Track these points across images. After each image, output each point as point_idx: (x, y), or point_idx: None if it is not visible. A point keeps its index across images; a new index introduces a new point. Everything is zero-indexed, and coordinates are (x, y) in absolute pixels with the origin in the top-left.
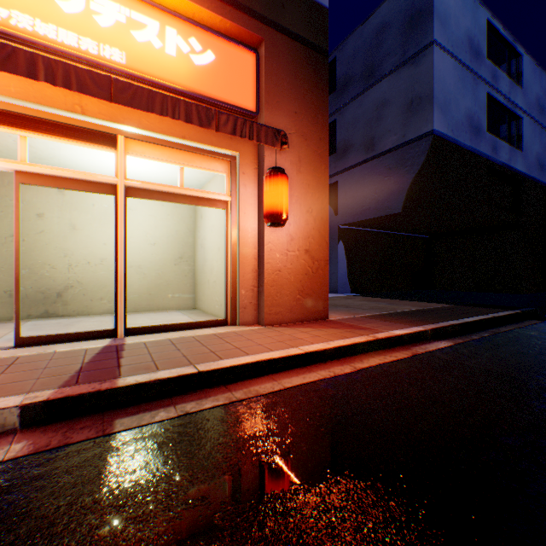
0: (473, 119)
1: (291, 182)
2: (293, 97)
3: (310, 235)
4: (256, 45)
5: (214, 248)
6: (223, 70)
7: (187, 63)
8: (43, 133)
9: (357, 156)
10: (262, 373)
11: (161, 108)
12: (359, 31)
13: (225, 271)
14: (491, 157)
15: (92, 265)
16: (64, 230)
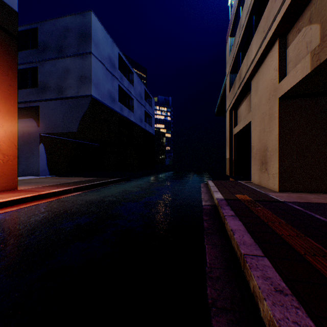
0: (112, 95)
1: None
2: None
3: (3, 140)
4: None
5: None
6: None
7: None
8: None
9: (52, 94)
10: None
11: None
12: (54, 22)
13: None
14: (121, 113)
15: None
16: None
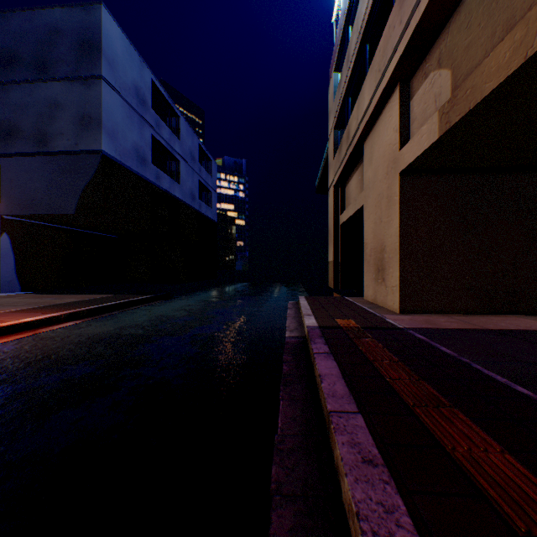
0: (141, 152)
1: None
2: None
3: None
4: None
5: None
6: None
7: None
8: None
9: (27, 145)
10: None
11: None
12: (30, 15)
13: None
14: (157, 183)
15: None
16: None
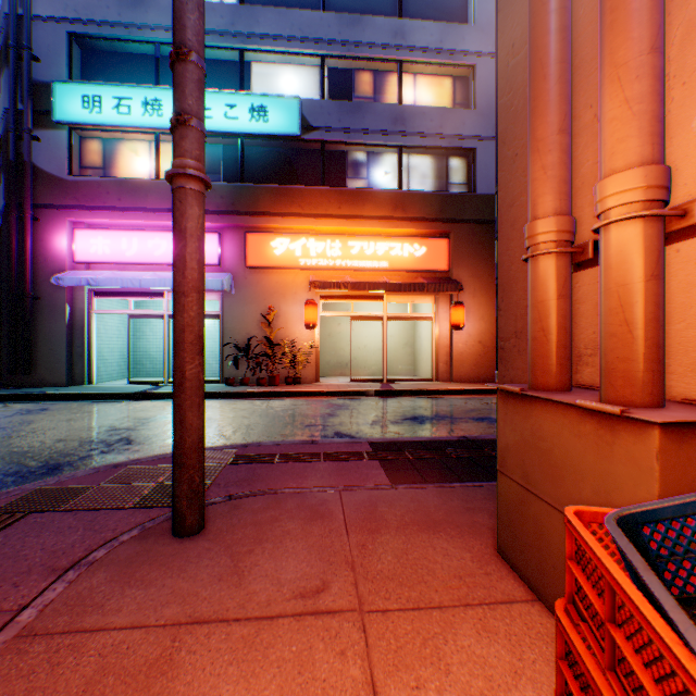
0: None
1: (468, 304)
2: (469, 256)
3: (482, 332)
4: (448, 233)
5: (426, 339)
6: (430, 254)
7: (412, 257)
8: (358, 300)
9: None
10: (442, 394)
11: (403, 289)
12: None
13: (431, 353)
14: None
15: (360, 349)
16: (348, 331)
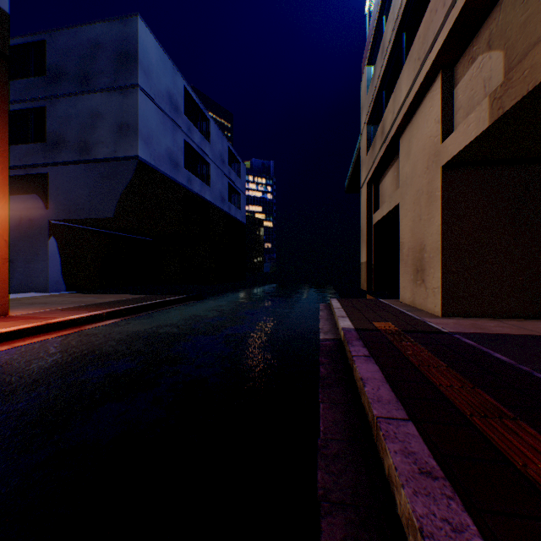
0: (174, 156)
1: None
2: None
3: None
4: None
5: None
6: None
7: None
8: None
9: (71, 154)
10: None
11: None
12: (74, 32)
13: None
14: (188, 187)
15: None
16: None
